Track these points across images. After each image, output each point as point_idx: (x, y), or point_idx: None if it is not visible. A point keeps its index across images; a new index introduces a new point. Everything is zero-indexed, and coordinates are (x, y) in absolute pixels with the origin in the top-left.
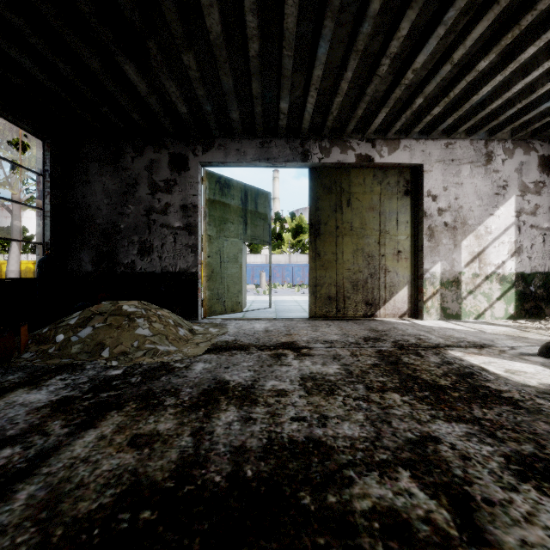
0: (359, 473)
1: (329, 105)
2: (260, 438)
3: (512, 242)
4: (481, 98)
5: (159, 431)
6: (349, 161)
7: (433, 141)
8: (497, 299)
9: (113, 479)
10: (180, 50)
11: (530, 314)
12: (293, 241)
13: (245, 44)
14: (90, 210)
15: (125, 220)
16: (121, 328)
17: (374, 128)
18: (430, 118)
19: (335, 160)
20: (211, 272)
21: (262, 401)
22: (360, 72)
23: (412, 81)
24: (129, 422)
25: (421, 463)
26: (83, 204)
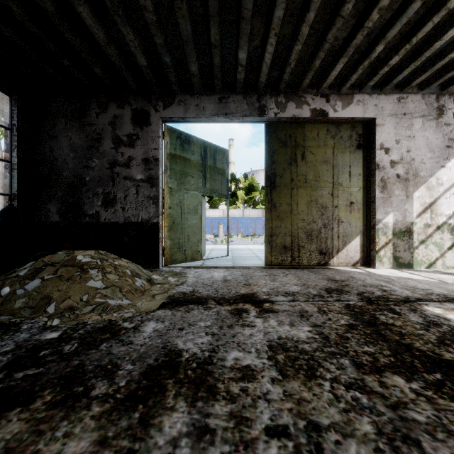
0: None
1: (287, 55)
2: None
3: None
4: (441, 46)
5: None
6: (304, 115)
7: (386, 95)
8: (448, 248)
9: None
10: None
11: None
12: (246, 197)
13: None
14: (57, 163)
15: (90, 173)
16: (72, 280)
17: (329, 82)
18: (386, 69)
19: (291, 114)
20: (172, 223)
21: (223, 390)
22: (322, 15)
23: (375, 25)
24: (26, 436)
25: None
26: (51, 158)
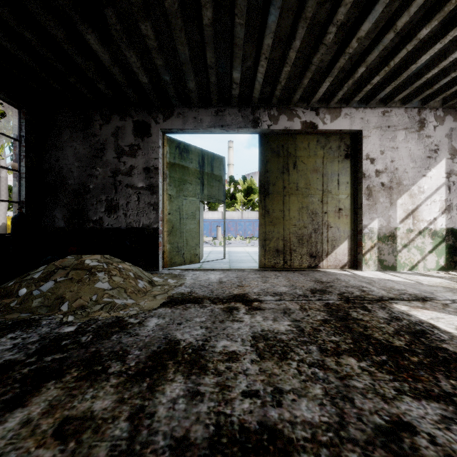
0: None
1: (278, 75)
2: (207, 424)
3: (443, 201)
4: (418, 68)
5: (93, 413)
6: (295, 127)
7: (371, 109)
8: (429, 252)
9: None
10: (138, 18)
11: None
12: (245, 200)
13: (199, 12)
14: (63, 172)
15: (94, 181)
16: (82, 282)
17: (318, 97)
18: (370, 87)
19: (283, 126)
20: (172, 228)
21: (212, 368)
22: (307, 42)
23: (356, 50)
24: (63, 398)
25: None
26: (56, 167)
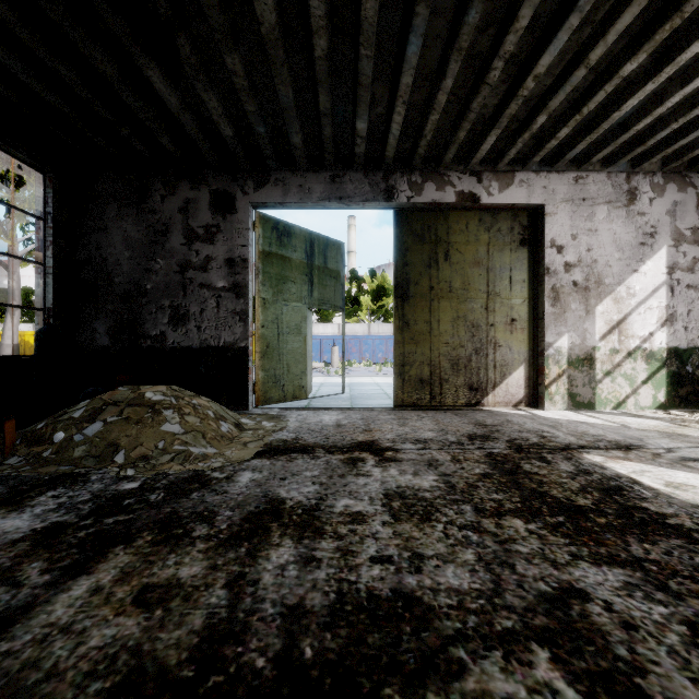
0: (473, 652)
1: (421, 125)
2: (326, 592)
3: (663, 308)
4: (624, 116)
5: (180, 580)
6: (447, 200)
7: (558, 174)
8: (642, 382)
9: (102, 662)
10: (222, 48)
11: (687, 402)
12: (373, 306)
13: (309, 40)
14: (107, 265)
15: (153, 278)
16: (142, 423)
17: (480, 157)
18: (555, 142)
19: (429, 199)
20: (266, 347)
21: (330, 531)
22: (463, 80)
23: (533, 92)
24: (139, 564)
25: (565, 636)
26: (98, 258)
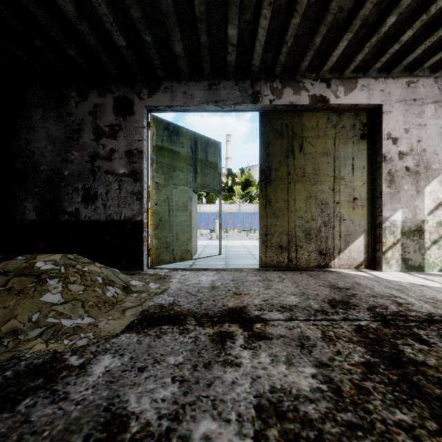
0: None
1: (283, 31)
2: None
3: None
4: None
5: None
6: (302, 102)
7: (393, 79)
8: None
9: None
10: None
11: None
12: (242, 192)
13: None
14: (34, 156)
15: (69, 167)
16: (23, 294)
17: (331, 64)
18: (397, 47)
19: (287, 101)
20: (159, 220)
21: None
22: None
23: None
24: None
25: None
26: (27, 151)
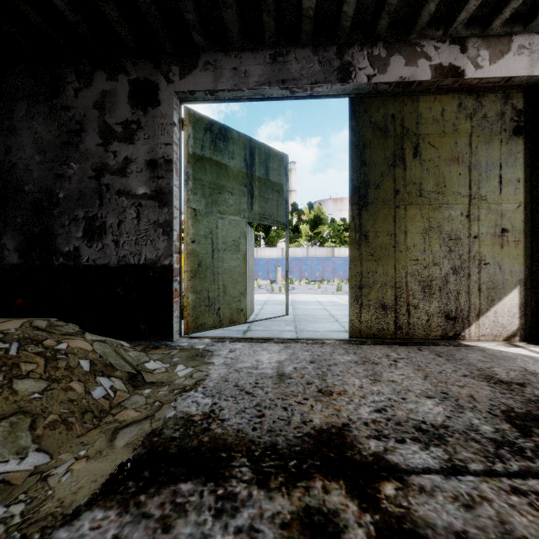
0: None
1: None
2: None
3: None
4: None
5: None
6: (420, 77)
7: None
8: None
9: None
10: None
11: None
12: (311, 233)
13: None
14: (16, 171)
15: (66, 186)
16: None
17: (473, 6)
18: None
19: (396, 77)
20: (198, 266)
21: None
22: None
23: None
24: None
25: None
26: (6, 164)
